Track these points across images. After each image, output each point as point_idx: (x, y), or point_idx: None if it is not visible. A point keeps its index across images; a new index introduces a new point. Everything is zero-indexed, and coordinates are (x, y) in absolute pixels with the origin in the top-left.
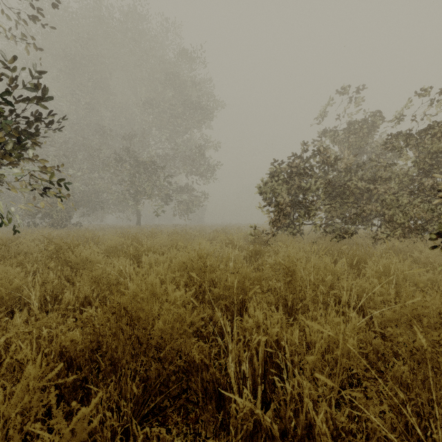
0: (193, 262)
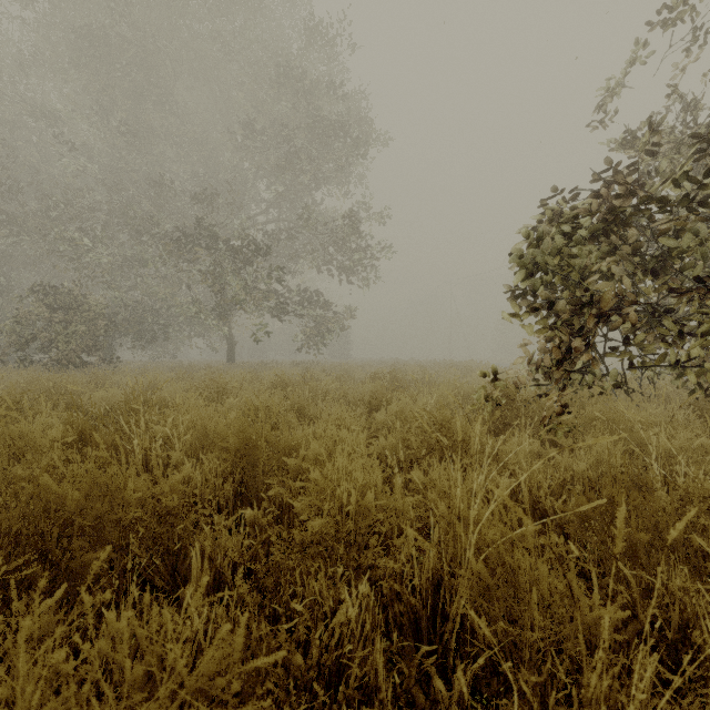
0: None
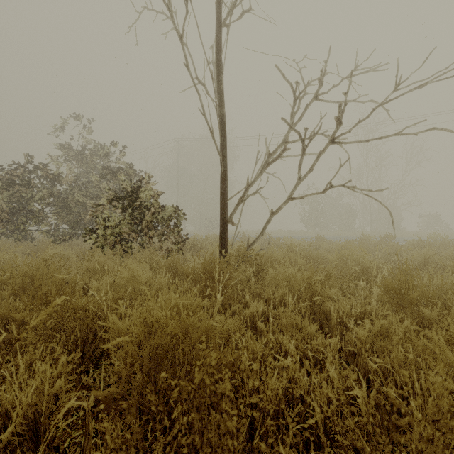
0: None
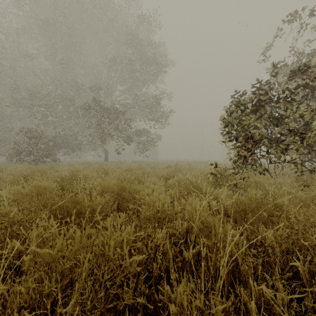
0: None
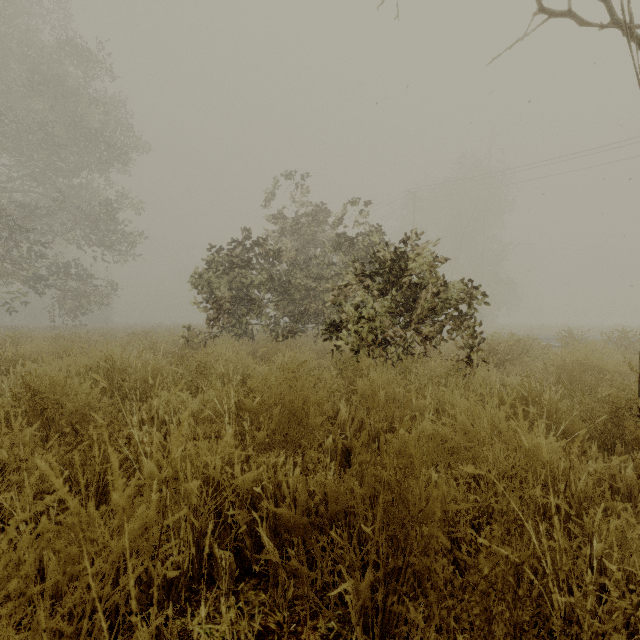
0: (100, 364)
